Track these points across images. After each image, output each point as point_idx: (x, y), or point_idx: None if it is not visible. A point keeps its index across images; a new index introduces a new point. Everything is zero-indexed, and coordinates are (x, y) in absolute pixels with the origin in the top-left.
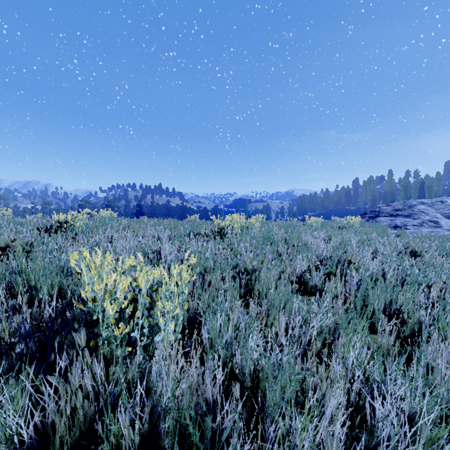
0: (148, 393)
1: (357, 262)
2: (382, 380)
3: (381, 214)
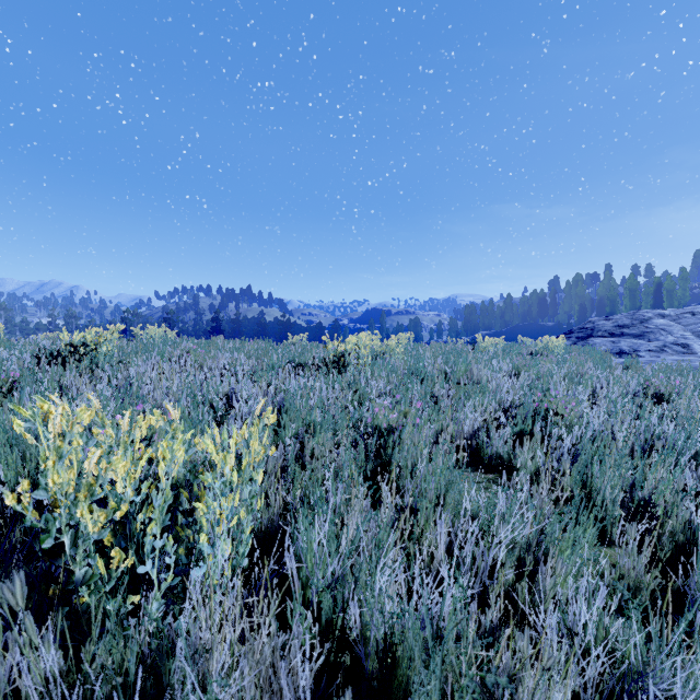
0: (164, 697)
1: (568, 413)
2: (641, 659)
3: (596, 333)
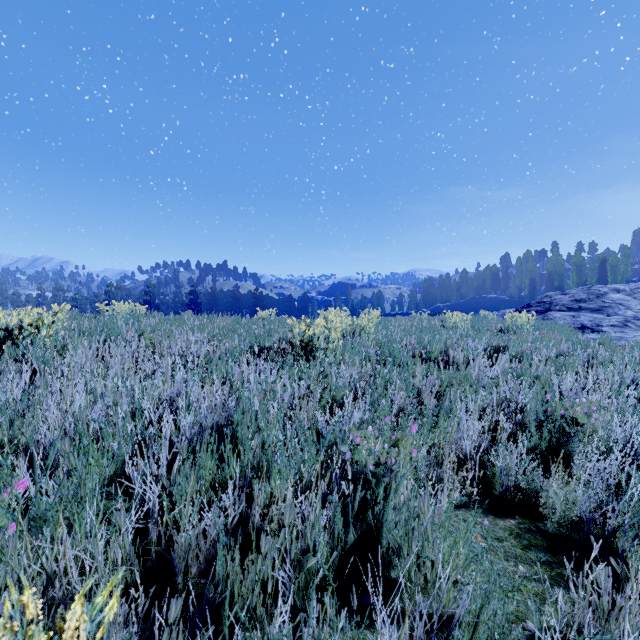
0: None
1: (591, 422)
2: None
3: (554, 307)
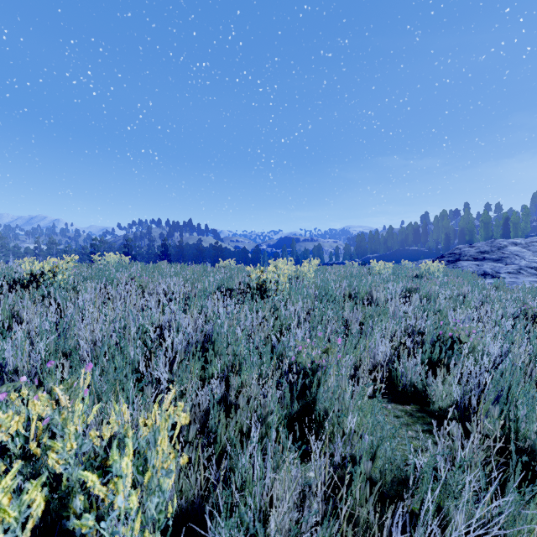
0: None
1: (470, 341)
2: None
3: (463, 258)
